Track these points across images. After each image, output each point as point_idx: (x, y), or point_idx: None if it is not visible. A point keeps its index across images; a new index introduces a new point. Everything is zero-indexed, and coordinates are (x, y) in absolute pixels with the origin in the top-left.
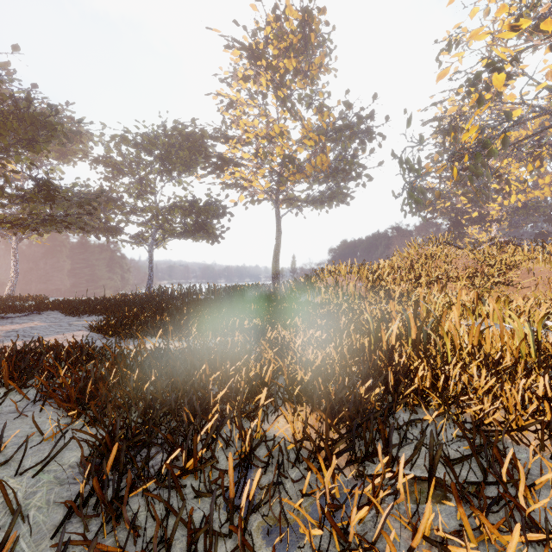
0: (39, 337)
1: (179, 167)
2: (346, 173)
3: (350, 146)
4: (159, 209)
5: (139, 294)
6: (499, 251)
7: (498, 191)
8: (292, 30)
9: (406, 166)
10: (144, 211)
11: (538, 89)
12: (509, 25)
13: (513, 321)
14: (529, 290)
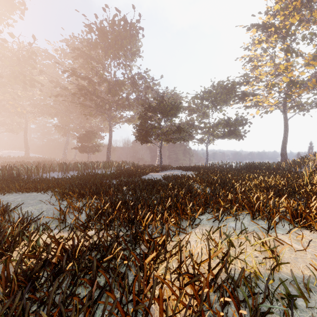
0: (186, 173)
1: (221, 103)
2: None
3: None
4: (211, 126)
5: (203, 165)
6: None
7: None
8: None
9: None
10: (204, 128)
11: None
12: None
13: None
14: None
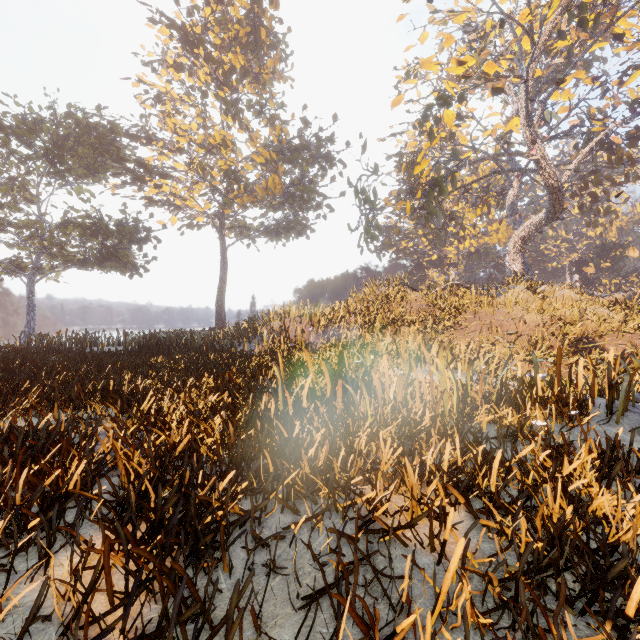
0: None
1: (78, 170)
2: (304, 201)
3: (307, 169)
4: (41, 224)
5: None
6: (451, 294)
7: (455, 235)
8: (238, 19)
9: (362, 197)
10: (15, 226)
11: (485, 135)
12: (456, 59)
13: (456, 367)
14: (475, 334)
